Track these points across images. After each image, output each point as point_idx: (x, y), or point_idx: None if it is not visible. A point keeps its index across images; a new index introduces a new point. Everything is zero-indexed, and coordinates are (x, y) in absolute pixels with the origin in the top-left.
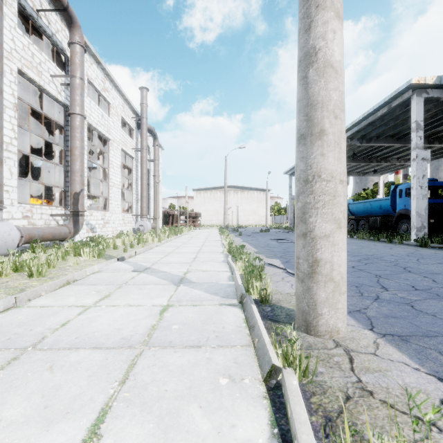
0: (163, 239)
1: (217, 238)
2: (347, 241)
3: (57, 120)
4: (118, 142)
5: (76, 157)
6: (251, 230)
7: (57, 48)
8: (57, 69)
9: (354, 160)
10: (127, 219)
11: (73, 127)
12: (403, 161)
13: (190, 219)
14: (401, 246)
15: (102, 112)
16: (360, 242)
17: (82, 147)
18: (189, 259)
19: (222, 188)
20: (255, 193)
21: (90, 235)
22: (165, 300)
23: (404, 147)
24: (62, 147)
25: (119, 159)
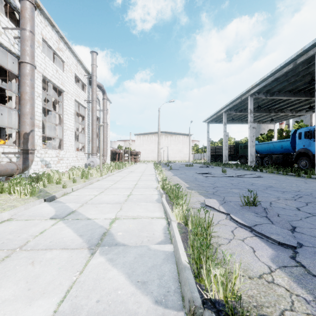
0: (106, 174)
1: (152, 172)
2: (261, 175)
3: (13, 71)
4: (72, 94)
5: (26, 101)
6: (178, 165)
7: (10, 5)
8: (9, 23)
9: (258, 111)
10: (80, 156)
11: (23, 74)
12: (294, 112)
13: (132, 156)
14: (313, 180)
15: (57, 68)
16: (273, 176)
17: (32, 92)
18: (122, 197)
19: (156, 133)
20: (180, 137)
21: (44, 170)
22: (52, 305)
23: (297, 101)
24: (16, 94)
25: (73, 108)
